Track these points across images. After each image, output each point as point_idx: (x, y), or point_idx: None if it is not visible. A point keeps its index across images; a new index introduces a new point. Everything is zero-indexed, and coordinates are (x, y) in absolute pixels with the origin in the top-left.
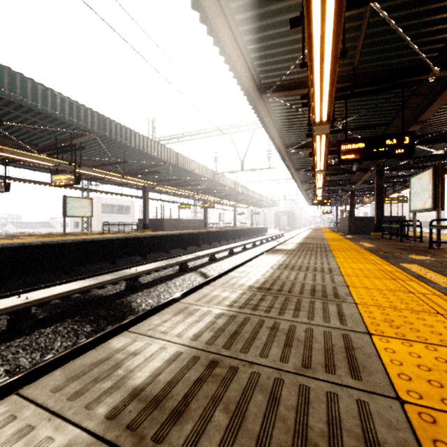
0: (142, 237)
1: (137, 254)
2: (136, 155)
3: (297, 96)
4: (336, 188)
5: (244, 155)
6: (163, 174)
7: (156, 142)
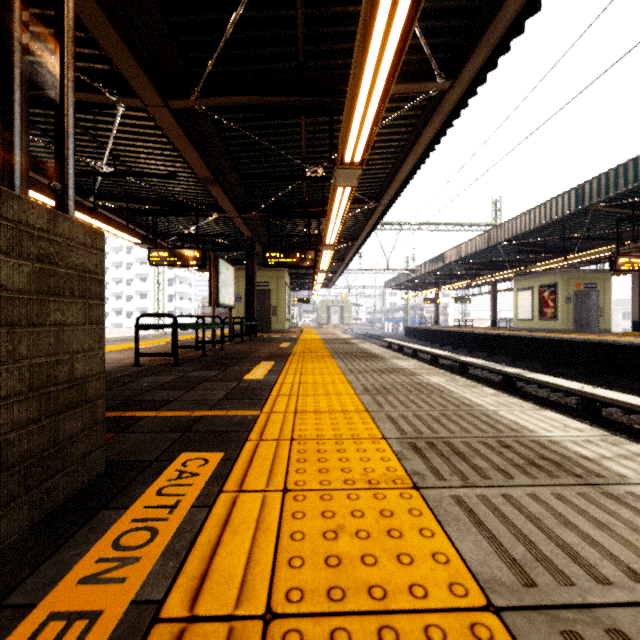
0: None
1: None
2: None
3: None
4: None
5: None
6: None
7: None
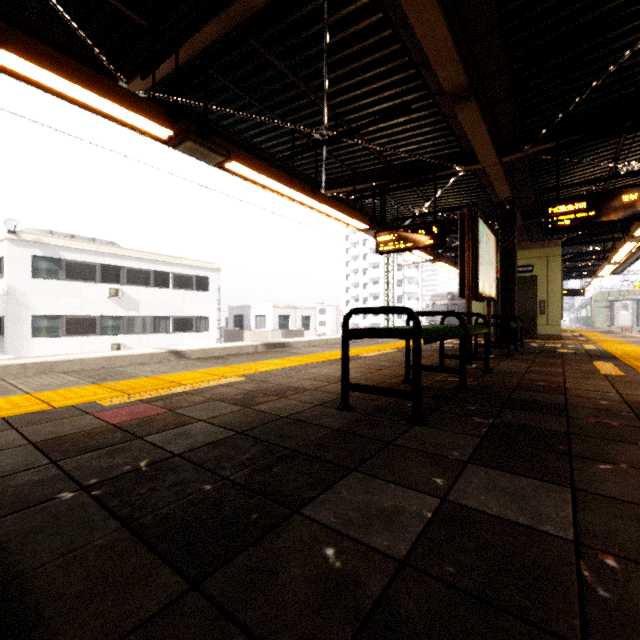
0: None
1: None
2: None
3: None
4: None
5: None
6: None
7: None
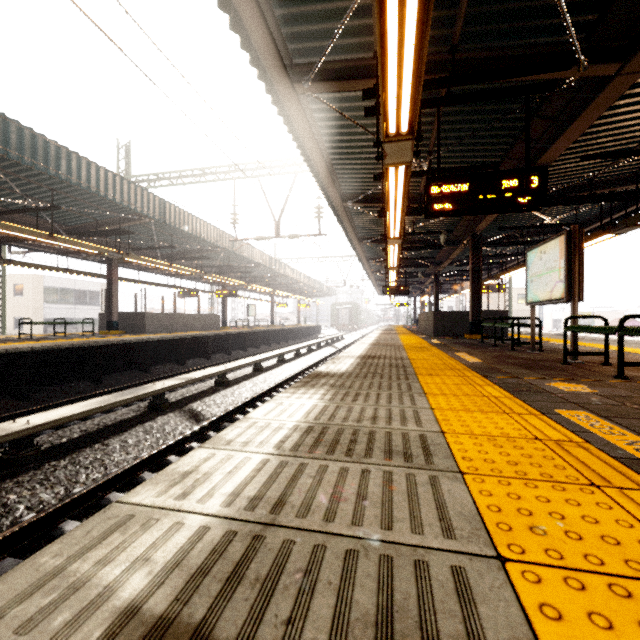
0: (91, 347)
1: (84, 377)
2: (82, 198)
3: (357, 102)
4: (415, 270)
5: (281, 212)
6: (143, 238)
7: (117, 176)
